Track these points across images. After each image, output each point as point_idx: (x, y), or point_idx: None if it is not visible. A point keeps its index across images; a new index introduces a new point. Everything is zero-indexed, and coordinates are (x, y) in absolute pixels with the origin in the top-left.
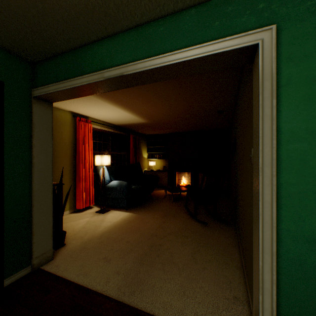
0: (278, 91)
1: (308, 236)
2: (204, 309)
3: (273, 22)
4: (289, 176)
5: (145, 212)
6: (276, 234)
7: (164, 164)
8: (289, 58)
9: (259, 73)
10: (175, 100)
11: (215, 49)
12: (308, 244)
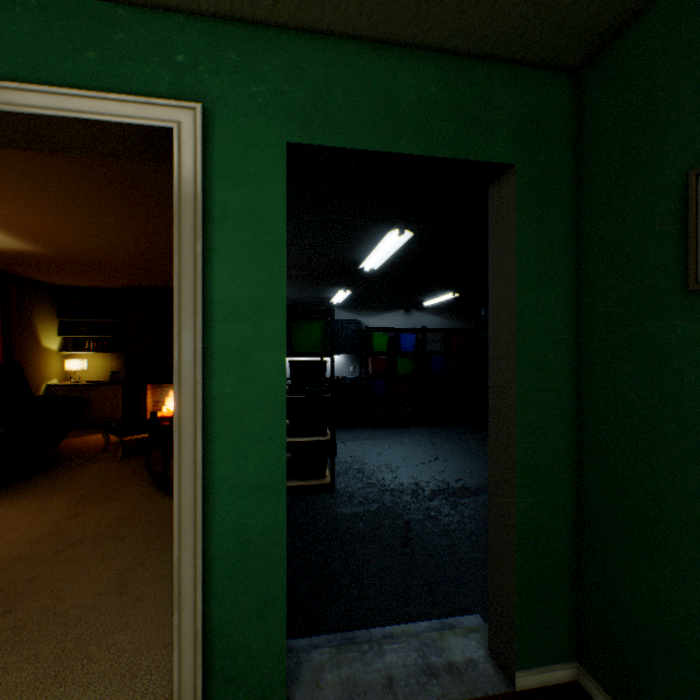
0: (209, 227)
1: (254, 481)
2: (99, 693)
3: (201, 99)
4: (226, 382)
5: (20, 501)
6: (206, 490)
7: (116, 366)
8: (227, 173)
9: (175, 187)
10: (102, 207)
11: (85, 110)
12: (253, 495)
